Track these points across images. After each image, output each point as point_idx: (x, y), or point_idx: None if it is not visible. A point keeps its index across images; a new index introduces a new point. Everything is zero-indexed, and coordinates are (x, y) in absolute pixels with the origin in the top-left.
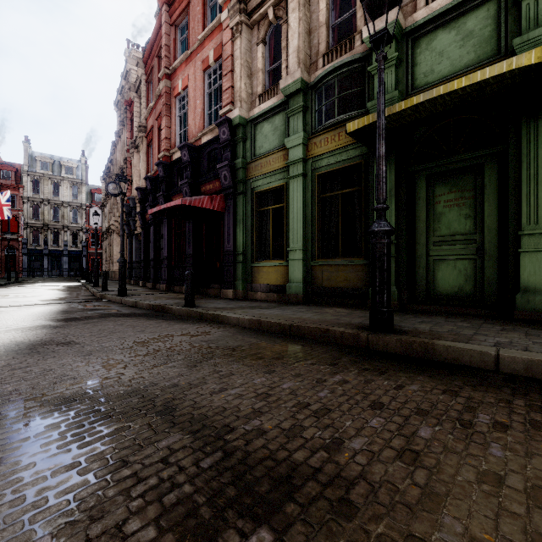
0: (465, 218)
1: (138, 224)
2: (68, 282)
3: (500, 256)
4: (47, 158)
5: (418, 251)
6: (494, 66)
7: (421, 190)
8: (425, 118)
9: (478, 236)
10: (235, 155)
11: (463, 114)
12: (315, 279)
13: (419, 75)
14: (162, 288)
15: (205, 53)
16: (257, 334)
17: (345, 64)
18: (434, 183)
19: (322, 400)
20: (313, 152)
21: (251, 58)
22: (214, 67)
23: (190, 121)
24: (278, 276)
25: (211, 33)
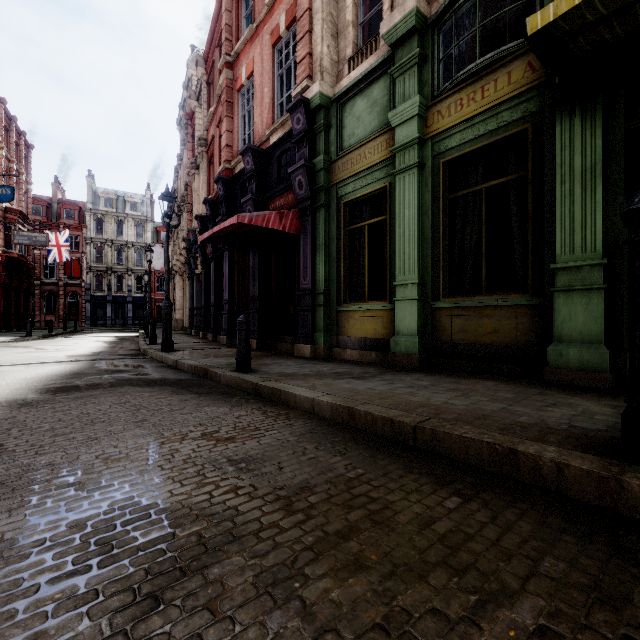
0: None
1: (199, 262)
2: (126, 332)
3: None
4: (111, 194)
5: None
6: None
7: None
8: None
9: None
10: (313, 152)
11: None
12: (439, 331)
13: None
14: (222, 341)
15: (274, 21)
16: (347, 443)
17: None
18: None
19: None
20: (436, 127)
21: (337, 11)
22: (286, 37)
23: (255, 118)
24: (377, 325)
25: None
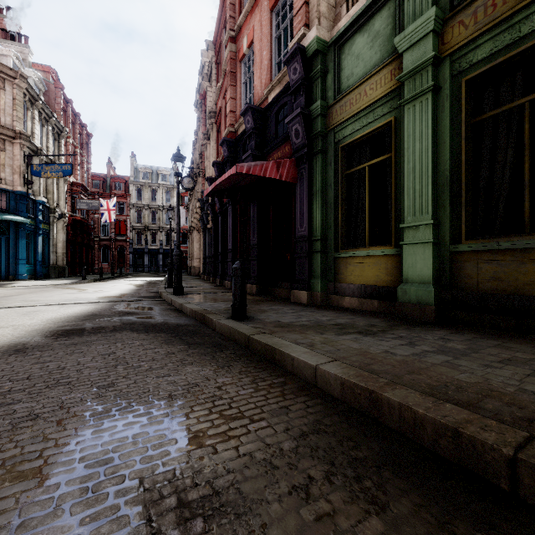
0: None
1: (210, 218)
2: (156, 277)
3: None
4: (148, 169)
5: None
6: None
7: None
8: None
9: None
10: (310, 100)
11: None
12: (459, 278)
13: None
14: (226, 285)
15: None
16: (379, 468)
17: None
18: None
19: None
20: (456, 41)
21: None
22: None
23: (255, 82)
24: (379, 272)
25: None
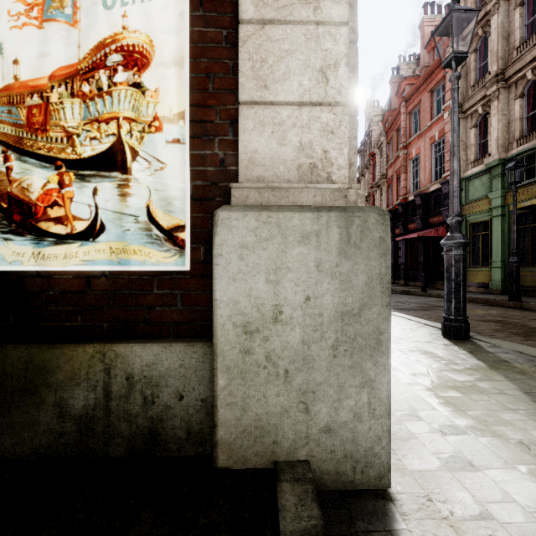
0: None
1: None
2: None
3: None
4: None
5: None
6: None
7: None
8: None
9: None
10: None
11: None
12: None
13: None
14: (400, 283)
15: (432, 133)
16: None
17: (531, 149)
18: None
19: None
20: (509, 201)
21: (466, 137)
22: (439, 141)
23: (421, 176)
24: (484, 277)
25: (436, 121)
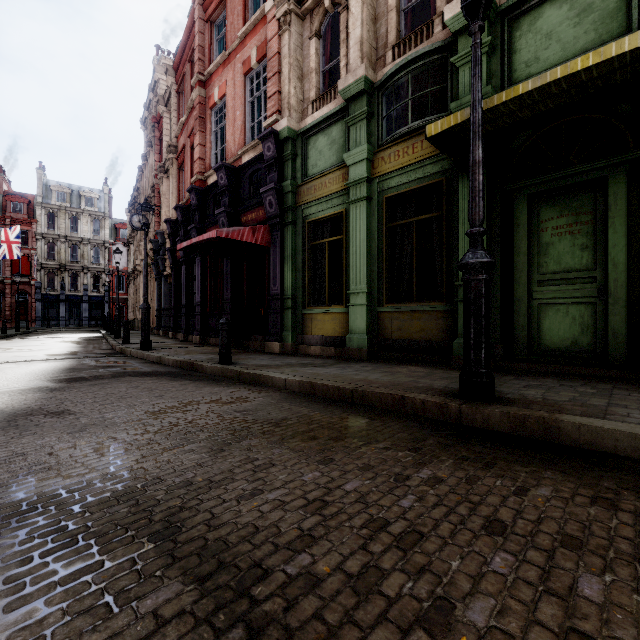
0: (581, 250)
1: (168, 264)
2: (86, 333)
3: (630, 298)
4: (65, 188)
5: (518, 292)
6: (637, 34)
7: (521, 215)
8: (528, 119)
9: (598, 273)
10: (282, 176)
11: (579, 113)
12: (382, 330)
13: (519, 65)
14: (195, 340)
15: (246, 53)
16: (309, 402)
17: (422, 56)
18: (539, 204)
19: (406, 514)
20: (380, 170)
21: (303, 56)
22: (257, 69)
23: (228, 137)
24: (335, 325)
25: (253, 28)
